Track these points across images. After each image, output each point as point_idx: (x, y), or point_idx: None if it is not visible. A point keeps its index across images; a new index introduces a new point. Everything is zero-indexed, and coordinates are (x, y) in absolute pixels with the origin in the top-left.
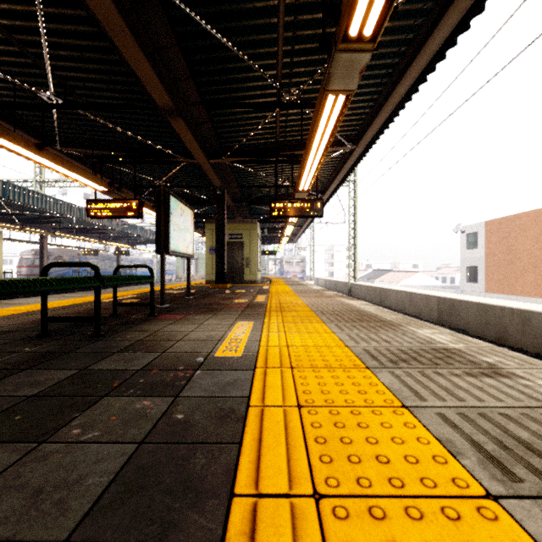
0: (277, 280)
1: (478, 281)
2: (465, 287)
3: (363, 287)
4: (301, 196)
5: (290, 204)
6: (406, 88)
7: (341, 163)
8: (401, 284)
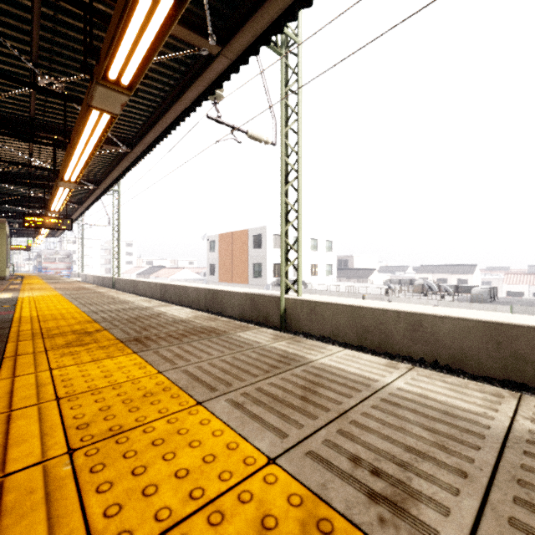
0: (31, 277)
1: (215, 274)
2: (209, 279)
3: (124, 280)
4: (54, 214)
5: (43, 219)
6: (117, 174)
7: (92, 190)
8: (171, 278)
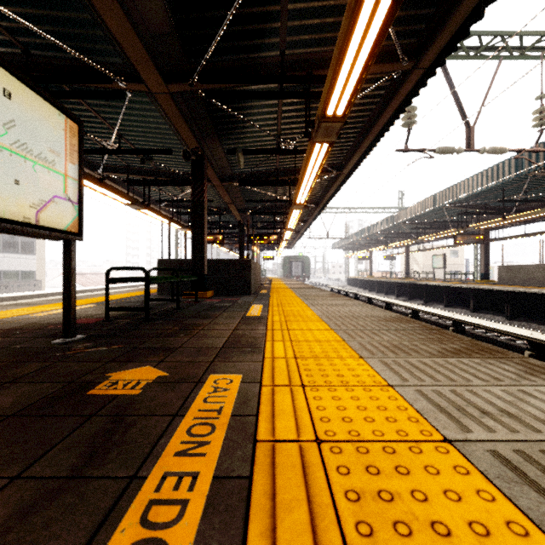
0: None
1: None
2: None
3: None
4: None
5: None
6: None
7: None
8: None
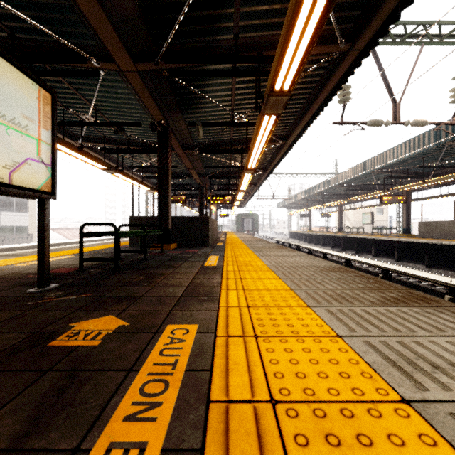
0: None
1: None
2: None
3: None
4: None
5: None
6: None
7: None
8: None
